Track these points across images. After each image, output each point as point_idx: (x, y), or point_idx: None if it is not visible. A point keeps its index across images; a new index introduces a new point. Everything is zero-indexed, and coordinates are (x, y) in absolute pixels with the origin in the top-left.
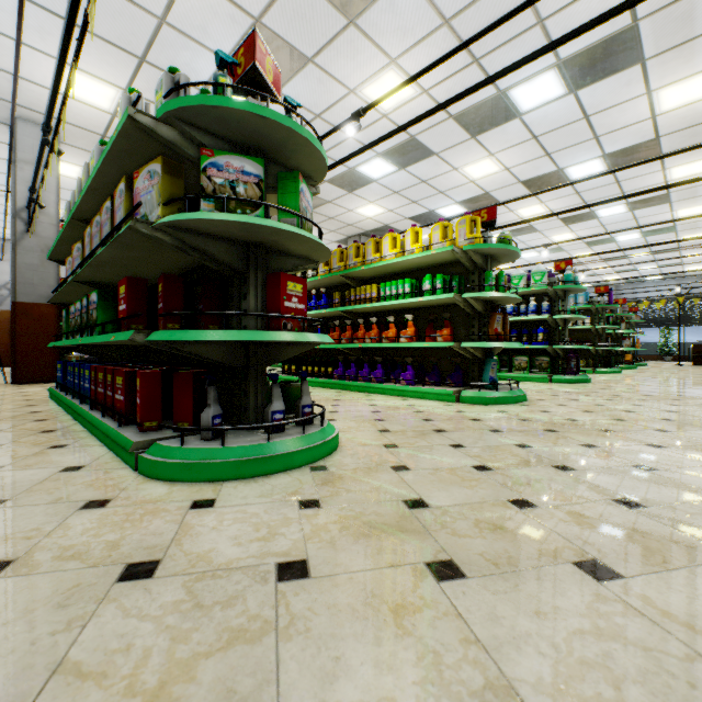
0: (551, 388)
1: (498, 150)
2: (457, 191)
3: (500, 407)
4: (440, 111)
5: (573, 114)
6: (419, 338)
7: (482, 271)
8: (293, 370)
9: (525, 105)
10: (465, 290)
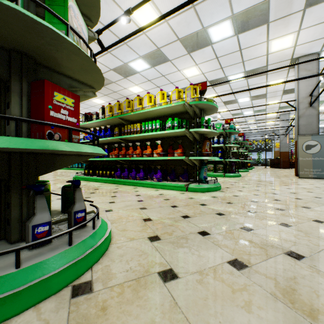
0: (227, 180)
1: (200, 63)
2: (179, 83)
3: (211, 193)
4: (181, 9)
5: (235, 47)
6: (164, 154)
7: (198, 118)
8: (90, 173)
9: (215, 39)
10: (189, 128)
